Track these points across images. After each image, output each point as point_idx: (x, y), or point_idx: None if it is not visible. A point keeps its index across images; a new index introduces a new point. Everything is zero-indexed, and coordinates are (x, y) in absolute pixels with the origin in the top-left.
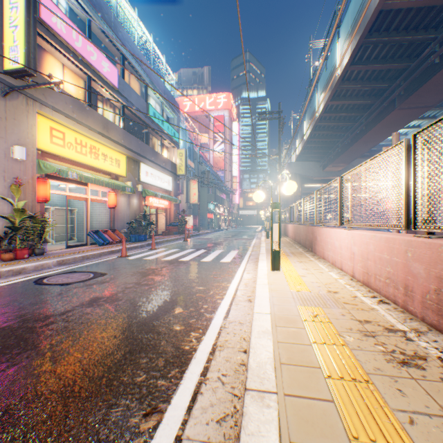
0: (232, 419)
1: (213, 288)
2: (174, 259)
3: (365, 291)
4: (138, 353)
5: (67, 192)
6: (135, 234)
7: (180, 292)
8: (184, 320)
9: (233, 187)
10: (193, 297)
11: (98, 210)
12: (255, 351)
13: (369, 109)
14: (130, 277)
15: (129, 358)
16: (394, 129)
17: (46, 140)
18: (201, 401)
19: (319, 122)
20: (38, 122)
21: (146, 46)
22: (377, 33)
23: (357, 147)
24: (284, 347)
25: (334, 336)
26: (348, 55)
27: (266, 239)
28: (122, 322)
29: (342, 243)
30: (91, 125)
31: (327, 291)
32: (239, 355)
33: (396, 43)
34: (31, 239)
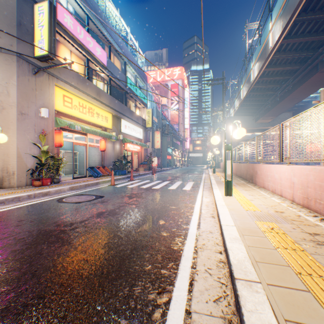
0: (225, 300)
1: (183, 207)
2: (149, 187)
3: (306, 212)
4: (141, 250)
5: (73, 140)
6: (118, 170)
7: (159, 210)
8: (168, 229)
9: (185, 136)
10: (170, 214)
11: (93, 152)
12: (233, 252)
13: (294, 73)
14: (121, 198)
15: (135, 254)
16: (316, 88)
17: (60, 104)
18: (197, 286)
19: (253, 85)
20: (55, 92)
21: (125, 35)
22: (304, 13)
23: (284, 103)
24: (255, 250)
25: (292, 243)
26: (279, 31)
27: (213, 174)
28: (123, 228)
29: (282, 175)
30: (89, 93)
31: (274, 211)
32: (216, 255)
33: (321, 19)
34: (51, 172)
